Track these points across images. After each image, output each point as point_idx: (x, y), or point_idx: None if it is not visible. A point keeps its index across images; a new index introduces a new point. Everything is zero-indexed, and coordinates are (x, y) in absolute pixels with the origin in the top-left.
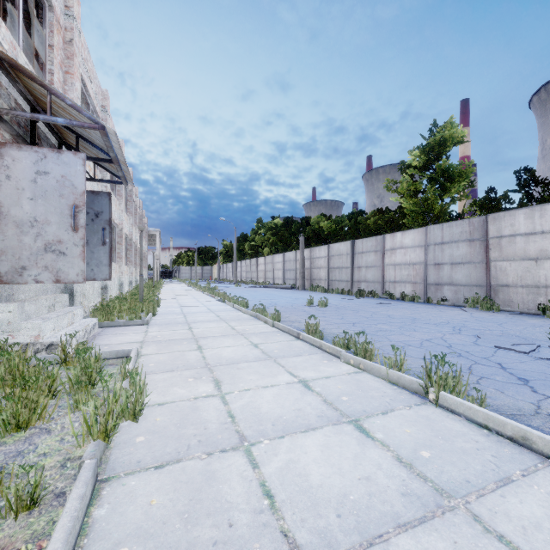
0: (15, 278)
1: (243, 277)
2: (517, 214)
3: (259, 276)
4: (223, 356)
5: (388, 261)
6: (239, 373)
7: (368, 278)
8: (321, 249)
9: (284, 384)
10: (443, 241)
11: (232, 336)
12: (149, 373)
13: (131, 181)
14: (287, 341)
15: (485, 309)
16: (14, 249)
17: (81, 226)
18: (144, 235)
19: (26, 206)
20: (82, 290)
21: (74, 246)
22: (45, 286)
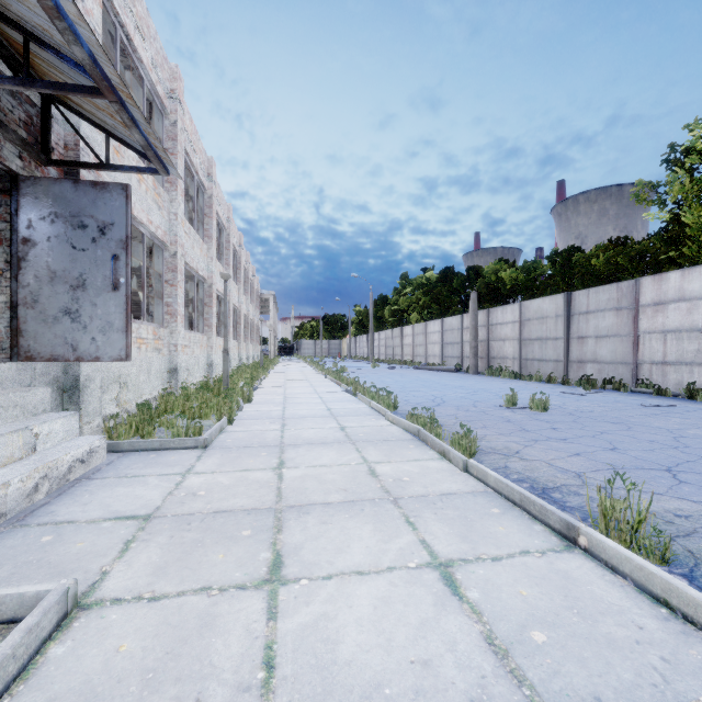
0: None
1: (382, 353)
2: None
3: (404, 352)
4: (342, 658)
5: (648, 326)
6: None
7: (600, 355)
8: (507, 310)
9: None
10: None
11: (371, 507)
12: None
13: (170, 162)
14: (542, 555)
15: None
16: None
17: None
18: (254, 299)
19: None
20: (118, 376)
21: None
22: None
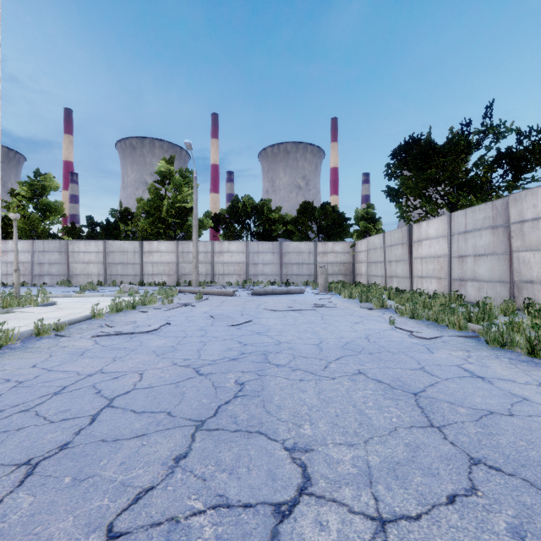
0: None
1: None
2: (81, 243)
3: None
4: None
5: (1, 260)
6: None
7: None
8: None
9: None
10: (44, 251)
11: None
12: None
13: None
14: None
15: (66, 286)
16: None
17: None
18: None
19: None
20: None
21: None
22: None
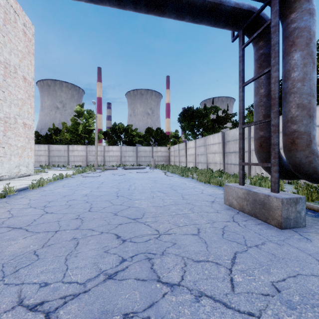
0: None
1: None
2: (36, 146)
3: None
4: None
5: None
6: None
7: None
8: None
9: None
10: None
11: None
12: None
13: None
14: None
15: None
16: None
17: None
18: None
19: None
20: None
21: None
22: None
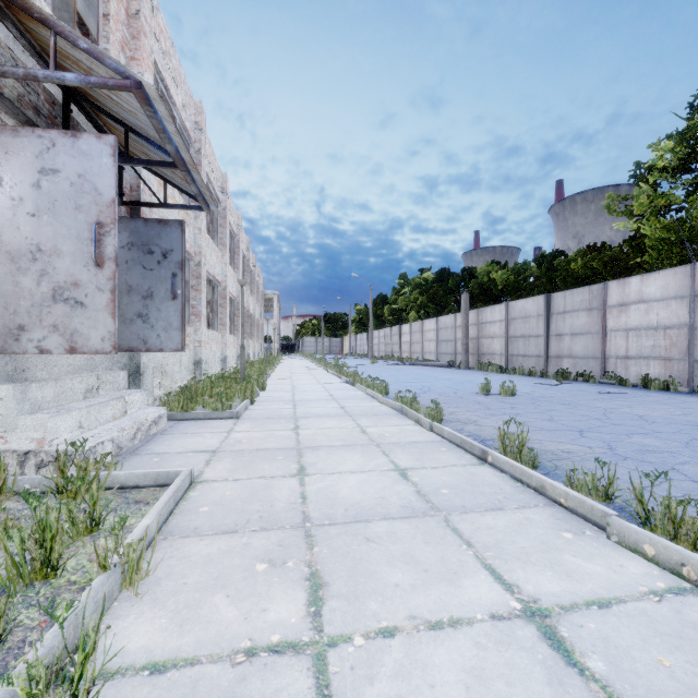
0: (8, 344)
1: (381, 351)
2: None
3: (402, 349)
4: (340, 496)
5: (614, 324)
6: (368, 556)
7: (575, 351)
8: (495, 310)
9: (484, 620)
10: None
11: (361, 447)
12: (189, 534)
13: (213, 203)
14: (463, 466)
15: None
16: (7, 297)
17: (108, 258)
18: (259, 299)
19: (25, 227)
20: (160, 366)
21: (97, 291)
22: (91, 359)
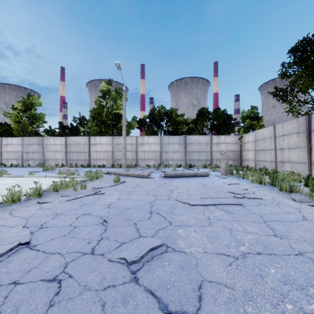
0: None
1: None
2: (51, 138)
3: None
4: None
5: (4, 150)
6: None
7: None
8: None
9: None
10: (29, 144)
11: None
12: None
13: None
14: None
15: (41, 167)
16: None
17: None
18: None
19: None
20: None
21: None
22: None
